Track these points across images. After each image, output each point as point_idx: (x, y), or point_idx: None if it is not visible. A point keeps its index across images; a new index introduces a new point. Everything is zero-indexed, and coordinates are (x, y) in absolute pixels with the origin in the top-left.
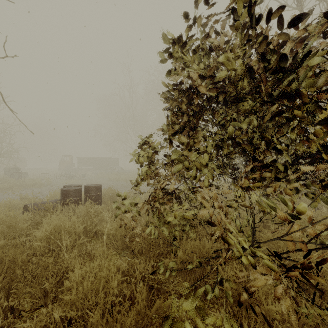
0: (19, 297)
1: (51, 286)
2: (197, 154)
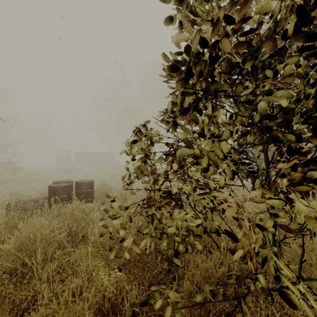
0: None
1: None
2: (211, 144)
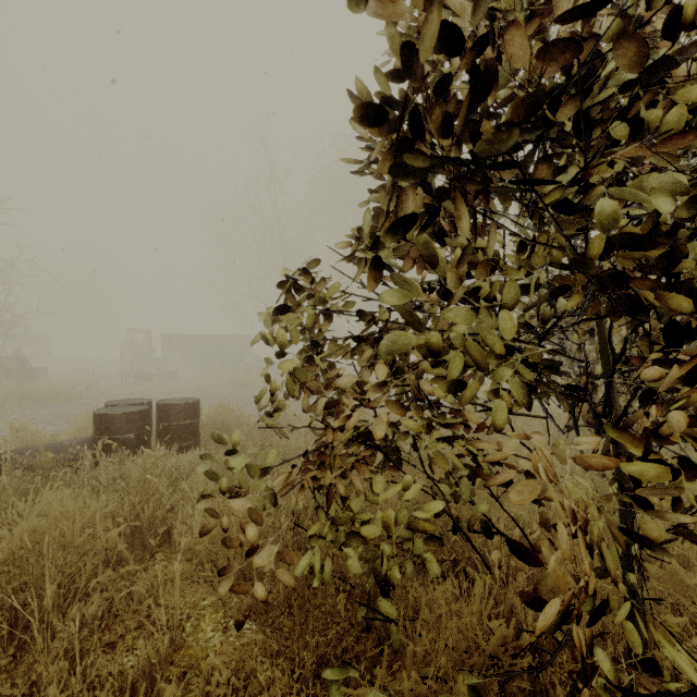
0: None
1: None
2: (473, 316)
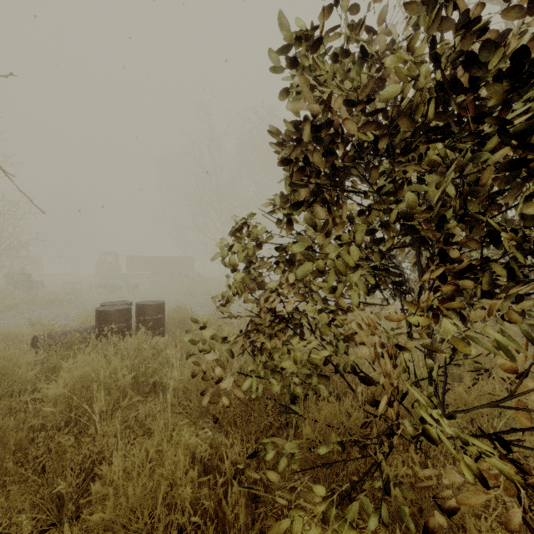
0: (10, 511)
1: (70, 489)
2: (338, 247)
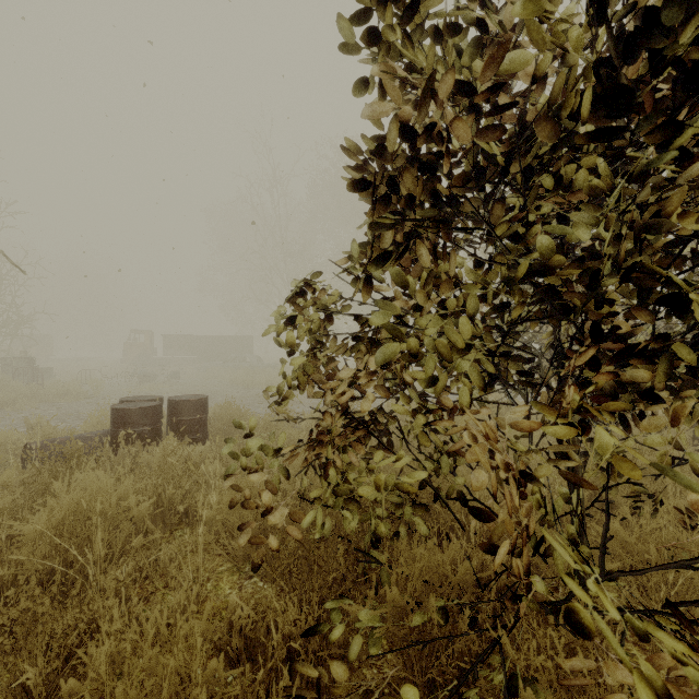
0: None
1: (39, 681)
2: (439, 320)
